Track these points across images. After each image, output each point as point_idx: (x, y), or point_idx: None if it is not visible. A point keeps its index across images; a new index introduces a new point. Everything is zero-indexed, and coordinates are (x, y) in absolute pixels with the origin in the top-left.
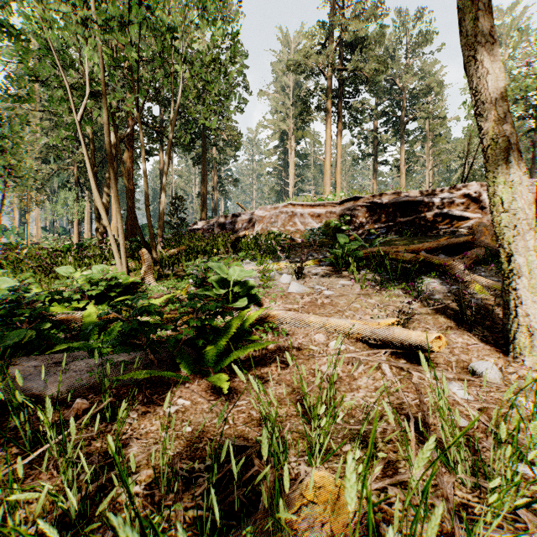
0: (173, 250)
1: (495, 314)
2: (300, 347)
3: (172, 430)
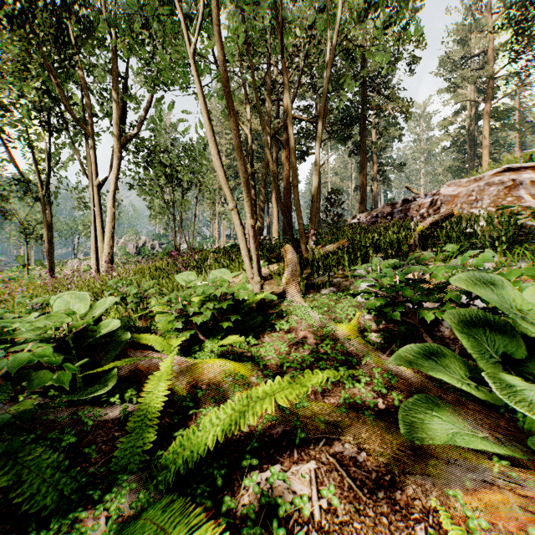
0: (329, 246)
1: None
2: None
3: None
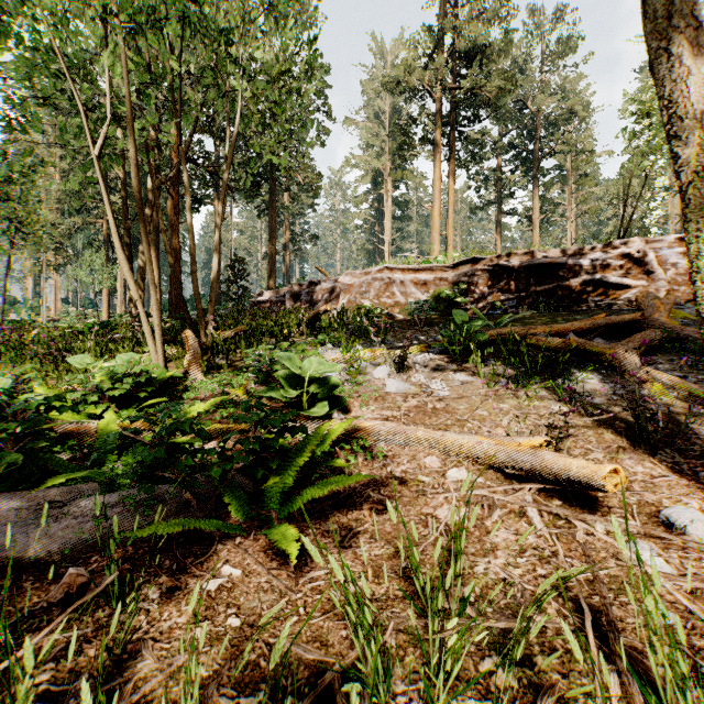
0: (228, 331)
1: (686, 428)
2: (405, 478)
3: (210, 623)
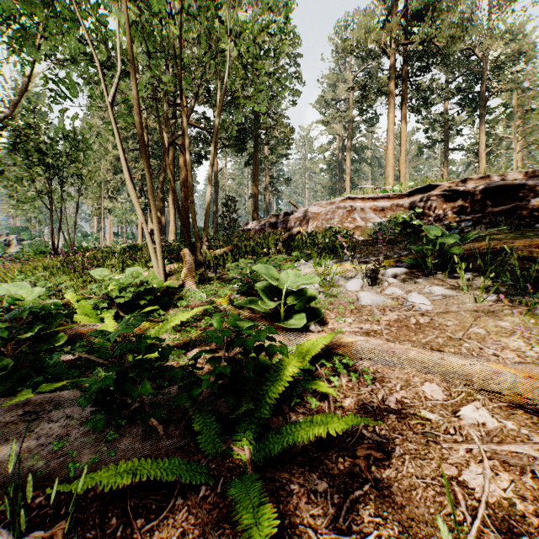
0: (219, 250)
1: None
2: (402, 411)
3: None
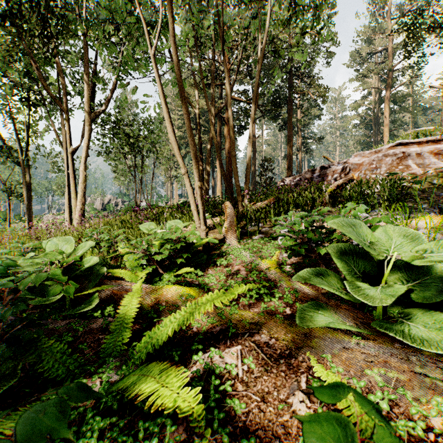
0: (260, 203)
1: None
2: None
3: None
